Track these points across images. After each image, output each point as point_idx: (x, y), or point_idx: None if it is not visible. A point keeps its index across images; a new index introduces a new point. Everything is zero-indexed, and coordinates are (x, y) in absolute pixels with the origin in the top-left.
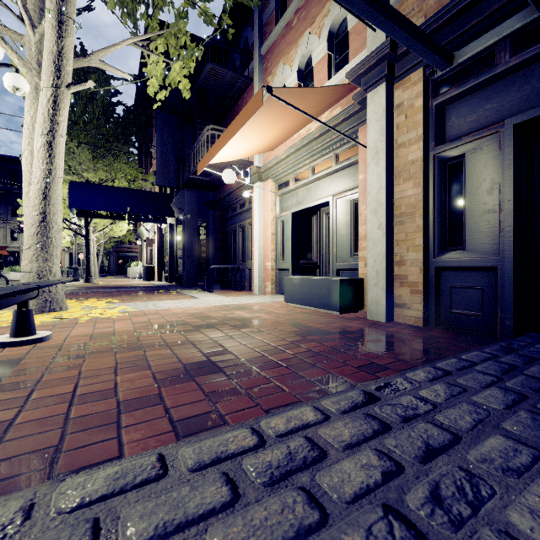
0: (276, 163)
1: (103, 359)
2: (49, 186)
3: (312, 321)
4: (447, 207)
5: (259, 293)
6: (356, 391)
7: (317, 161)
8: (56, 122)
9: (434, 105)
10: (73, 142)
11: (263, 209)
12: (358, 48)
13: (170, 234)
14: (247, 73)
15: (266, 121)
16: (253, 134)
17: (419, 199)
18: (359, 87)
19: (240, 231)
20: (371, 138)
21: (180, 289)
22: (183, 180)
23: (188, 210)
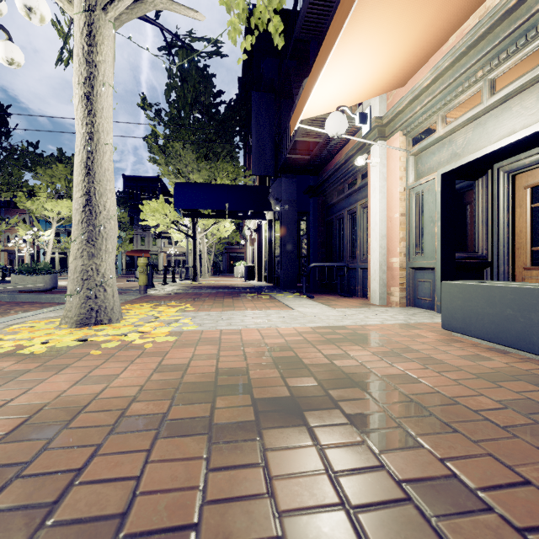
0: (411, 100)
1: None
2: (92, 157)
3: None
4: None
5: (379, 302)
6: None
7: (506, 64)
8: (94, 64)
9: None
10: (174, 140)
11: (386, 180)
12: None
13: (269, 231)
14: None
15: None
16: (379, 33)
17: None
18: None
19: (348, 219)
20: None
21: (275, 292)
22: (279, 163)
23: (286, 200)
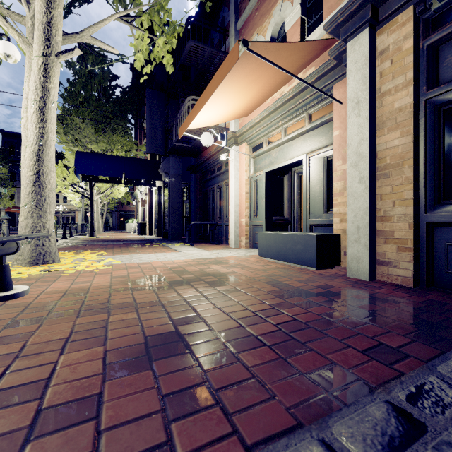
0: (250, 127)
1: (63, 323)
2: (42, 149)
3: (289, 278)
4: (441, 156)
5: (234, 246)
6: (379, 404)
7: (290, 122)
8: (47, 89)
9: (425, 46)
10: (77, 117)
11: (238, 170)
12: (332, 6)
13: (159, 196)
14: (224, 49)
15: (241, 82)
16: (229, 97)
17: (408, 149)
18: (337, 39)
19: (217, 191)
20: (351, 89)
21: (166, 243)
22: (168, 147)
23: (173, 174)
